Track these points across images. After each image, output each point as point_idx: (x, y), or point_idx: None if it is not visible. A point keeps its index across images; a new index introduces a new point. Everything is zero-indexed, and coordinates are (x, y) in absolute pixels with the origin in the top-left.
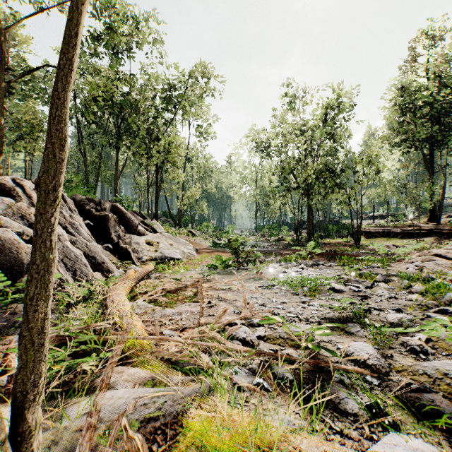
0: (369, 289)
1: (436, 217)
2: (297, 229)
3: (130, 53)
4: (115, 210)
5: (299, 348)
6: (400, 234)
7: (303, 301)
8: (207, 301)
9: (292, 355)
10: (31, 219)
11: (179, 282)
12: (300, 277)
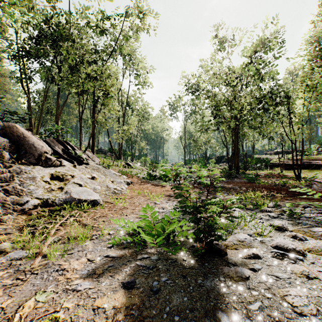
0: None
1: None
2: (231, 161)
3: None
4: (9, 131)
5: None
6: (321, 166)
7: None
8: None
9: None
10: None
11: None
12: None
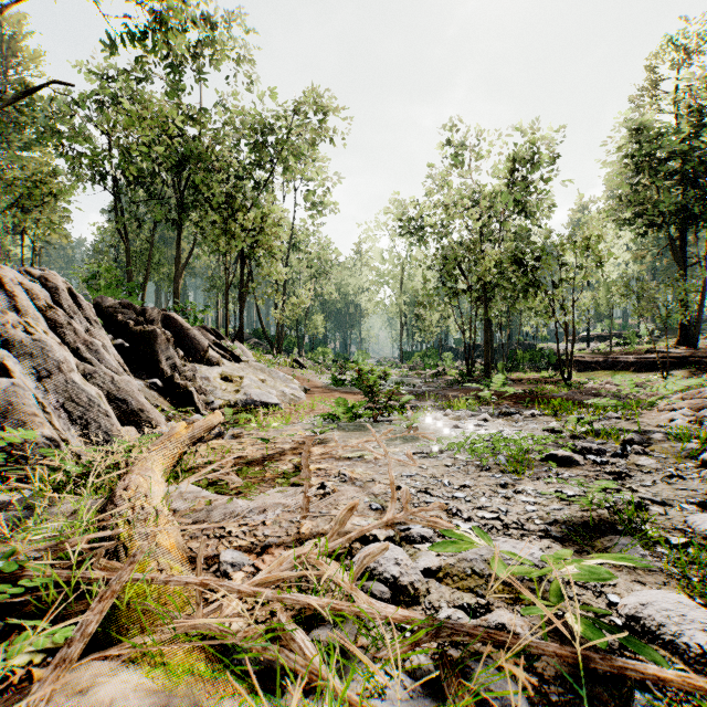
0: (620, 458)
1: (691, 338)
2: (469, 356)
3: (198, 72)
4: (170, 323)
5: (521, 602)
6: (633, 364)
7: (503, 484)
8: (318, 484)
9: (515, 631)
10: (7, 334)
11: (270, 444)
12: (486, 436)
